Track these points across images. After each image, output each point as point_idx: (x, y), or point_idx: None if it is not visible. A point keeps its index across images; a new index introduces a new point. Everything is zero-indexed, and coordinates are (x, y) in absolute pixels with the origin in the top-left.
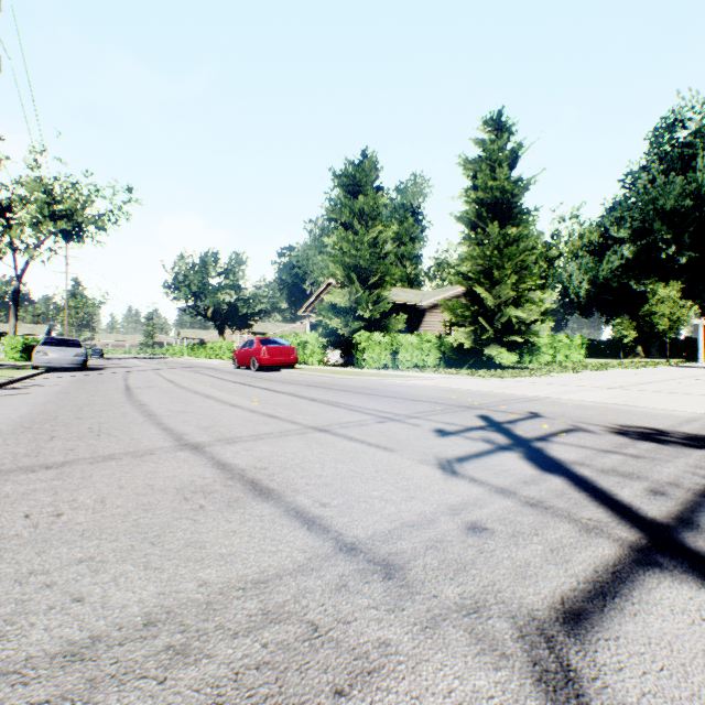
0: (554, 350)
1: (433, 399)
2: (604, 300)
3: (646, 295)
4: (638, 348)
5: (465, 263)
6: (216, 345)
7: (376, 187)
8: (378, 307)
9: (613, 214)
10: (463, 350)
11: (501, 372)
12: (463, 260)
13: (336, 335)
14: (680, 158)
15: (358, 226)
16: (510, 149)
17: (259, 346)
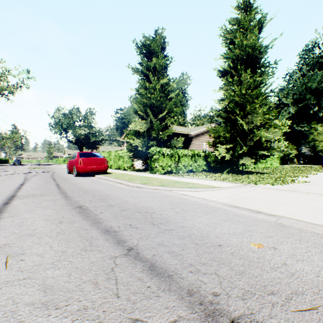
0: (265, 161)
1: None
2: None
3: (301, 132)
4: (294, 159)
5: (225, 101)
6: None
7: (164, 56)
8: (165, 132)
9: (283, 91)
10: (222, 161)
11: (258, 177)
12: (222, 100)
13: (138, 150)
14: (315, 64)
15: (152, 78)
16: (258, 19)
17: (78, 158)
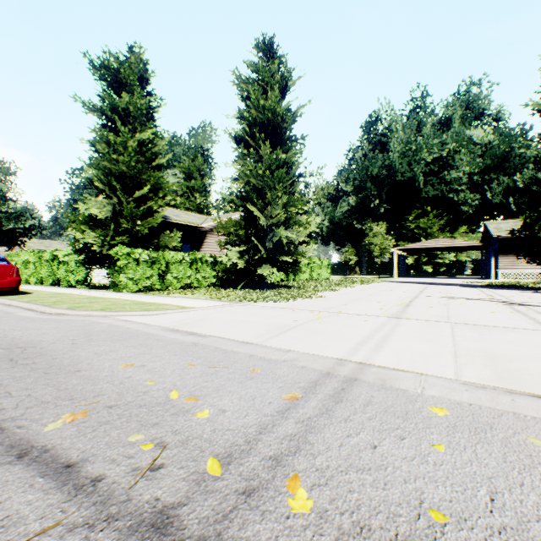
0: (311, 270)
1: (103, 421)
2: (338, 234)
3: (362, 232)
4: (357, 268)
5: (239, 182)
6: None
7: (147, 93)
8: (147, 222)
9: (343, 174)
10: (237, 270)
11: (274, 293)
12: (237, 180)
13: (94, 252)
14: (379, 143)
15: (122, 127)
16: (281, 74)
17: None
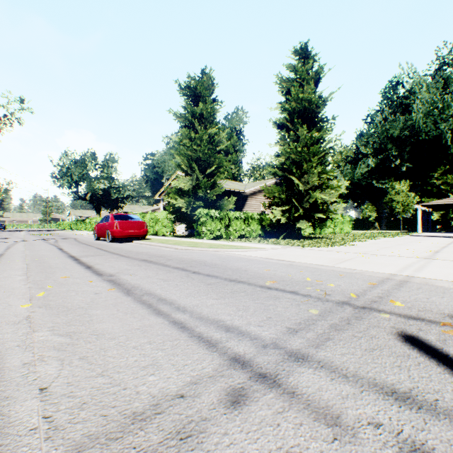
0: (334, 225)
1: (287, 284)
2: (356, 193)
3: (382, 190)
4: (376, 224)
5: (281, 158)
6: (93, 221)
7: (212, 99)
8: (214, 191)
9: (362, 138)
10: (279, 225)
11: (311, 242)
12: (279, 156)
13: (181, 212)
14: (400, 106)
15: (198, 127)
16: (315, 70)
17: (113, 221)
